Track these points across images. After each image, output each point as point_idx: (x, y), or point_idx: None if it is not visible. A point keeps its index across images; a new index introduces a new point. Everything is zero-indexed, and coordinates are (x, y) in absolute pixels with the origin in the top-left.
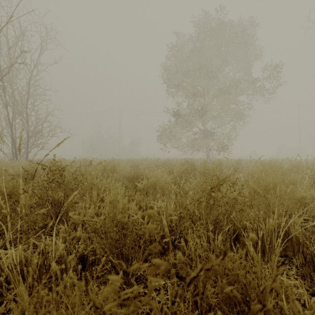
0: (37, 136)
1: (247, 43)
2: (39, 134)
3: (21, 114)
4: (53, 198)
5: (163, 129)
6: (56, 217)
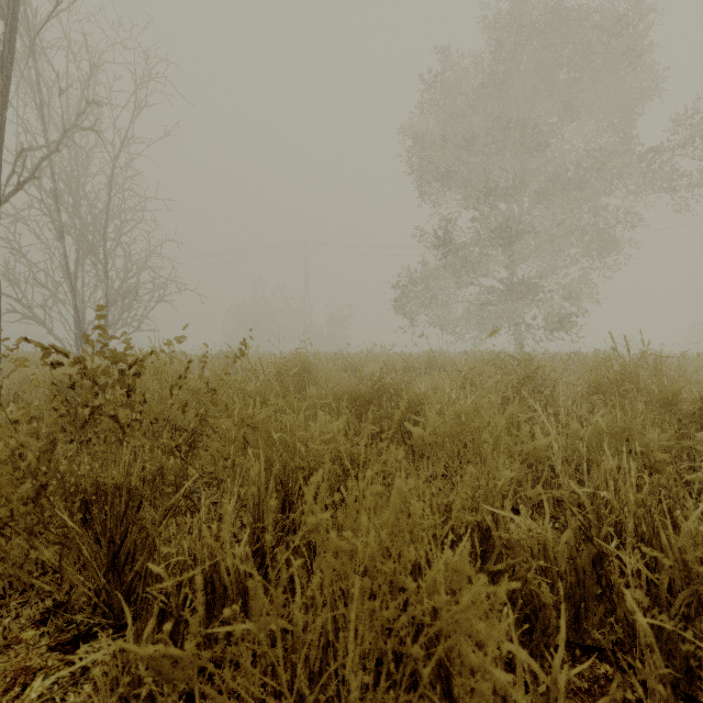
0: (127, 302)
1: (632, 53)
2: (131, 297)
3: (93, 252)
4: (99, 486)
5: (408, 282)
6: (112, 561)
